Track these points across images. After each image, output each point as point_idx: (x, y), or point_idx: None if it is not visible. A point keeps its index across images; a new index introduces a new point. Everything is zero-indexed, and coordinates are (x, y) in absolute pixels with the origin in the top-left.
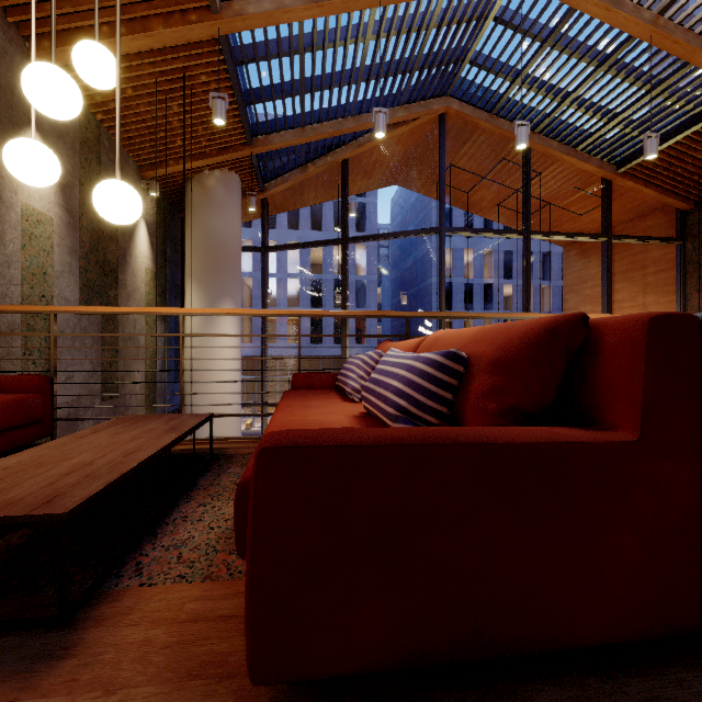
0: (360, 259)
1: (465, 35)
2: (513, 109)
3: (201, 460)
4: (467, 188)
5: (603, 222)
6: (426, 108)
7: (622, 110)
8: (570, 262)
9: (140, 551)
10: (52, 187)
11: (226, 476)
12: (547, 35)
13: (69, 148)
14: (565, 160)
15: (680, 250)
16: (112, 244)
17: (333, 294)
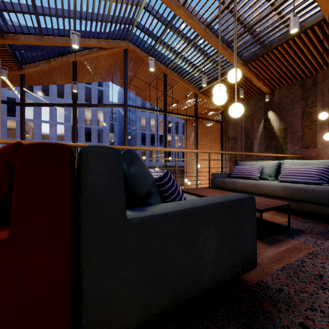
0: (100, 118)
1: (131, 11)
2: (158, 54)
3: None
4: (143, 88)
5: (195, 111)
6: (117, 43)
7: (199, 65)
8: (187, 127)
9: None
10: None
11: None
12: (167, 23)
13: None
14: (180, 82)
15: (221, 126)
16: None
17: (86, 135)
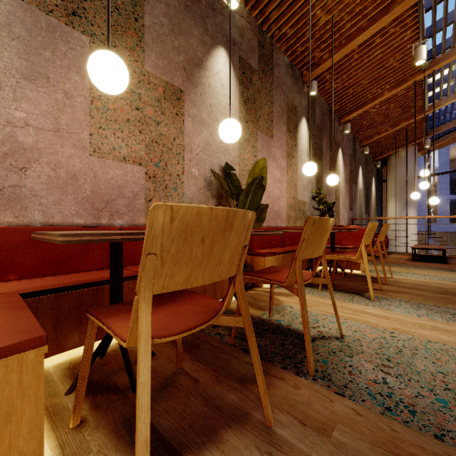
0: None
1: None
2: None
3: (440, 257)
4: None
5: None
6: None
7: None
8: None
9: (447, 262)
10: (361, 179)
11: (454, 259)
12: None
13: (363, 165)
14: None
15: None
16: (368, 190)
17: None
